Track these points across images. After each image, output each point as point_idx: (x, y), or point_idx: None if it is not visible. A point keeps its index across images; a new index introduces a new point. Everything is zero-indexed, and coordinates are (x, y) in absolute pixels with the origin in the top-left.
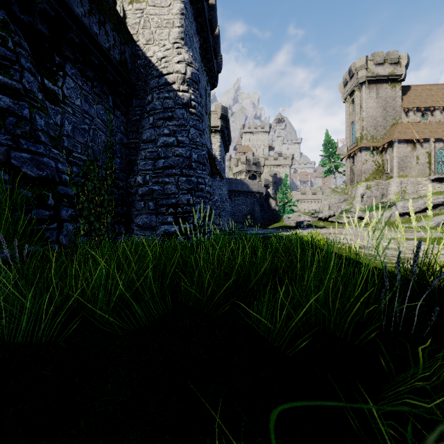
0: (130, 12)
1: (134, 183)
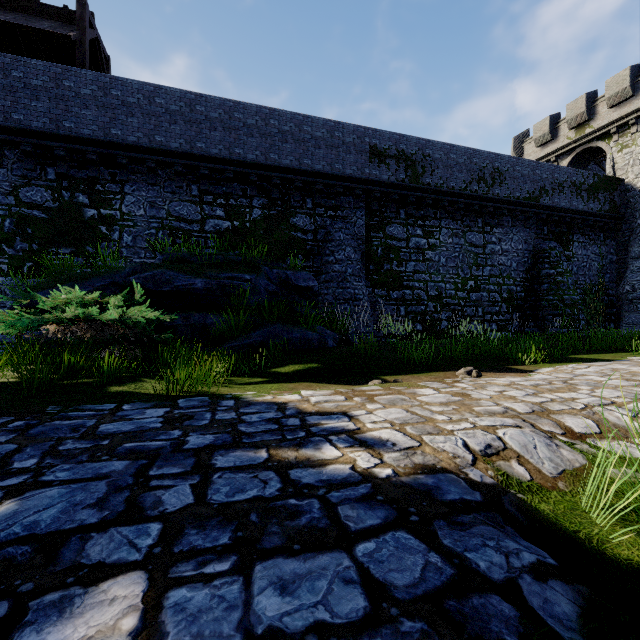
0: (618, 158)
1: (622, 291)
